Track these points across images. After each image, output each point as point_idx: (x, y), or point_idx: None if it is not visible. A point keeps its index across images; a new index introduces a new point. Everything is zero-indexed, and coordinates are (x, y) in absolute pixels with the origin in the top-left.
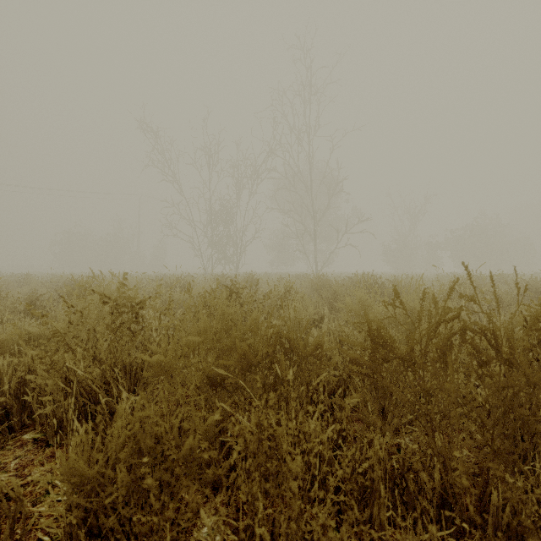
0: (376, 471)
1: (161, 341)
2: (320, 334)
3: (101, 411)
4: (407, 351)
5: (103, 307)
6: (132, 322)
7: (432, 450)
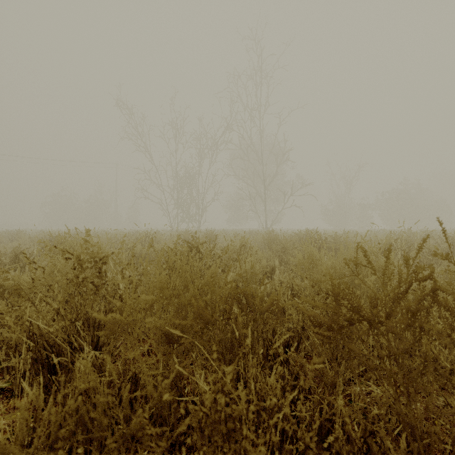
0: (346, 451)
1: (123, 294)
2: (273, 285)
3: (65, 362)
4: (375, 313)
5: (67, 262)
6: (95, 277)
7: (396, 414)
